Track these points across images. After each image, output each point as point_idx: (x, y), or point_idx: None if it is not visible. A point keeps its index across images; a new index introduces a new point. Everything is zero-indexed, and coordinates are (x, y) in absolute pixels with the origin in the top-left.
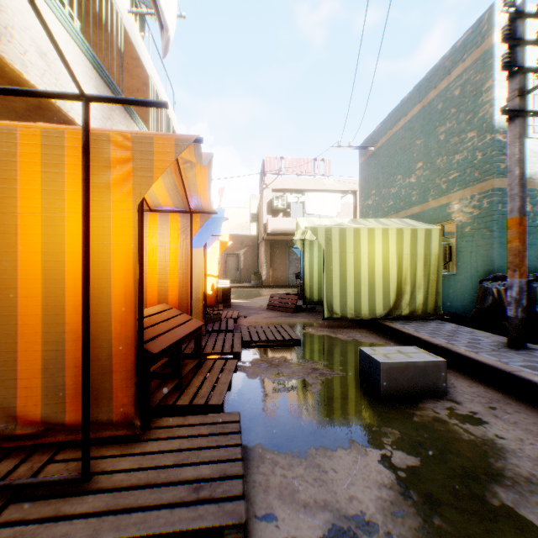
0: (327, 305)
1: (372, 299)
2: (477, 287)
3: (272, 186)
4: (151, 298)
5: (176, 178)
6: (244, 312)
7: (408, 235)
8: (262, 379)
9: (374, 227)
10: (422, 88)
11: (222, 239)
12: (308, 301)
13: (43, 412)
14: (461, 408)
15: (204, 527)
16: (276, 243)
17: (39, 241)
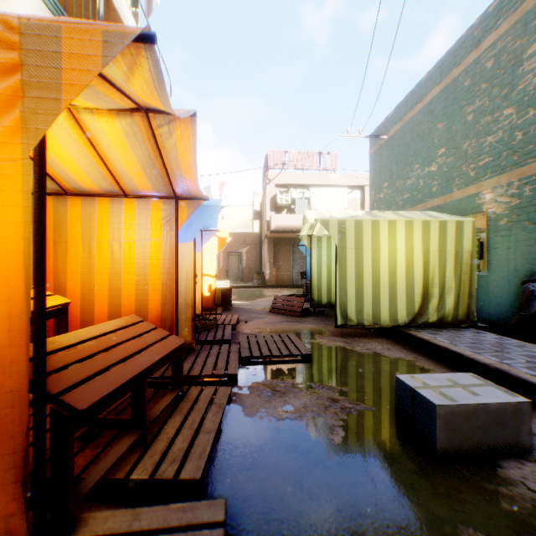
0: (340, 310)
1: (394, 303)
2: (517, 290)
3: (276, 181)
4: (127, 303)
5: (152, 150)
6: (244, 316)
7: (435, 229)
8: (264, 417)
9: (395, 219)
10: (444, 65)
11: (221, 235)
12: (316, 303)
13: None
14: None
15: None
16: (280, 241)
17: None
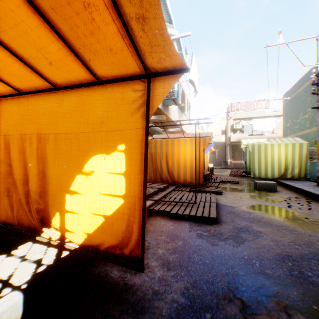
0: (252, 173)
1: (272, 171)
2: None
3: (233, 117)
4: None
5: None
6: (219, 176)
7: (290, 146)
8: (226, 187)
9: (273, 143)
10: (309, 73)
11: None
12: (248, 173)
13: (190, 181)
14: (277, 193)
15: (217, 191)
16: (236, 146)
17: (189, 155)
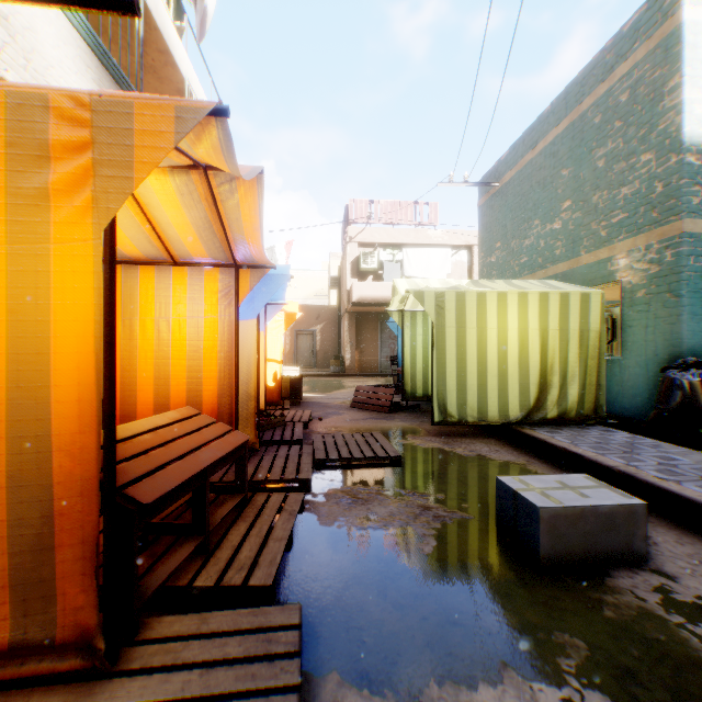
0: (438, 404)
1: (504, 395)
2: (656, 378)
3: (359, 239)
4: (177, 394)
5: (210, 210)
6: (319, 411)
7: (555, 303)
8: (343, 527)
9: (506, 290)
10: (570, 96)
11: (289, 309)
12: (409, 396)
13: None
14: (680, 588)
15: None
16: (364, 316)
17: None
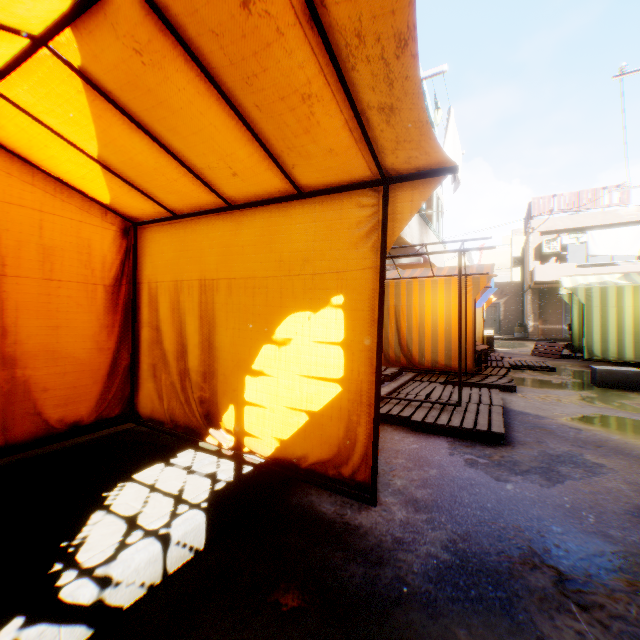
0: (585, 349)
1: (636, 346)
2: None
3: (540, 229)
4: None
5: None
6: (507, 355)
7: None
8: (523, 377)
9: (638, 284)
10: None
11: None
12: (576, 349)
13: (444, 363)
14: None
15: (503, 385)
16: (546, 291)
17: (443, 312)
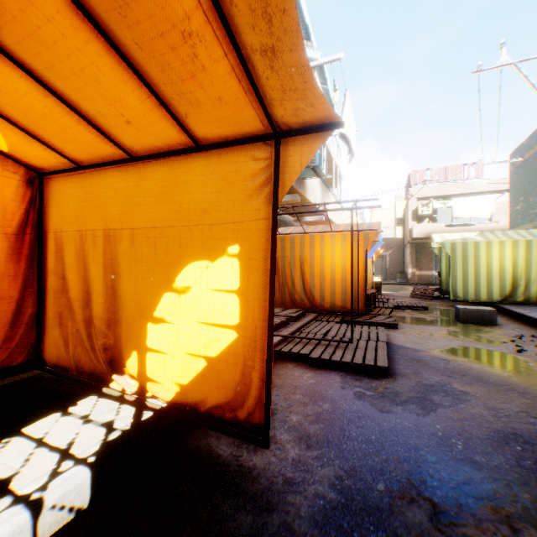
0: (451, 292)
1: (489, 289)
2: None
3: (417, 195)
4: None
5: None
6: (392, 297)
7: (521, 245)
8: (404, 316)
9: (490, 240)
10: None
11: None
12: (444, 292)
13: (341, 305)
14: (498, 328)
15: (388, 323)
16: (422, 245)
17: (340, 262)
